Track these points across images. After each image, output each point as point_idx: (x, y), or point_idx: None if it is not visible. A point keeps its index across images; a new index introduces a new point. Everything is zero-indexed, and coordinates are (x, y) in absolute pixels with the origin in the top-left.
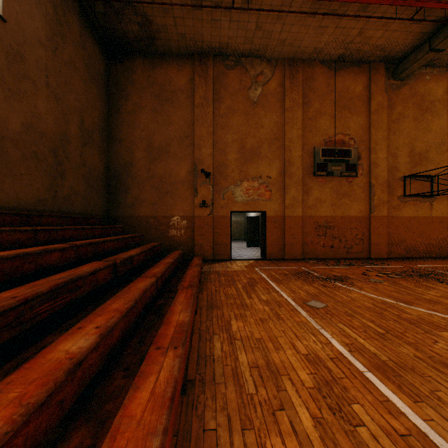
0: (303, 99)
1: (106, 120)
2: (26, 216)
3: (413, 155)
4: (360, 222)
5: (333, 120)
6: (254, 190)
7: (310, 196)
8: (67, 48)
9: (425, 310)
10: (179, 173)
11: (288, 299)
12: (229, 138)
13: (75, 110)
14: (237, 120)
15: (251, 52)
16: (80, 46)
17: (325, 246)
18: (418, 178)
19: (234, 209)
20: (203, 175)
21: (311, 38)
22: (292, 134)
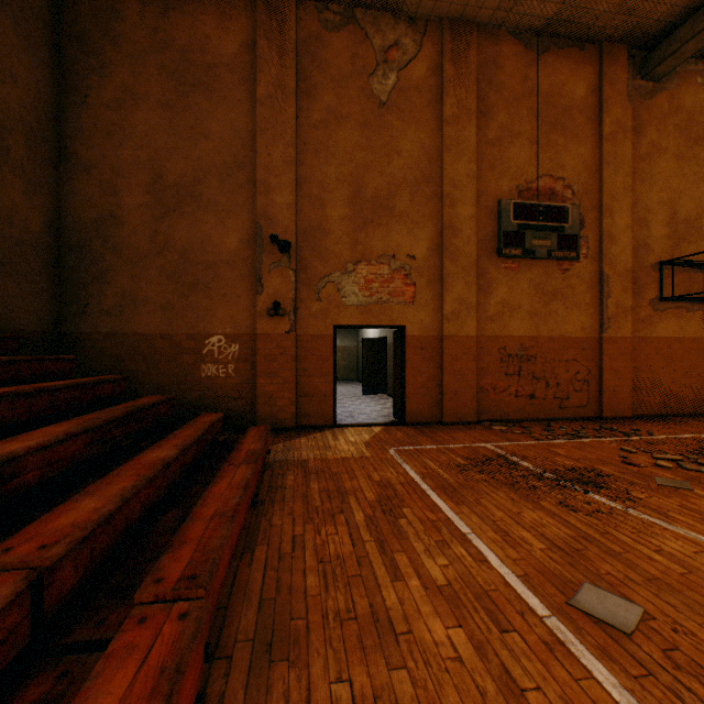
0: (478, 102)
1: (49, 116)
2: None
3: (675, 222)
4: (583, 349)
5: (534, 149)
6: (382, 282)
7: (491, 296)
8: None
9: None
10: (223, 244)
11: (508, 577)
12: (330, 173)
13: None
14: (347, 136)
15: None
16: None
17: (520, 394)
18: (683, 267)
19: (342, 321)
20: (275, 248)
21: None
22: (458, 170)
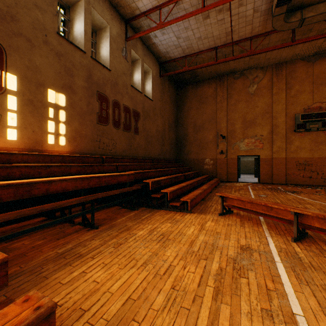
0: (286, 85)
1: (176, 117)
2: (158, 160)
3: None
4: None
5: (311, 94)
6: (251, 143)
7: (292, 145)
8: (165, 96)
9: (318, 202)
10: (209, 137)
11: (251, 194)
12: (236, 116)
13: (167, 118)
14: (241, 105)
15: (249, 68)
16: (168, 92)
17: (304, 176)
18: None
19: (239, 154)
20: (221, 137)
21: (287, 52)
22: (278, 108)
